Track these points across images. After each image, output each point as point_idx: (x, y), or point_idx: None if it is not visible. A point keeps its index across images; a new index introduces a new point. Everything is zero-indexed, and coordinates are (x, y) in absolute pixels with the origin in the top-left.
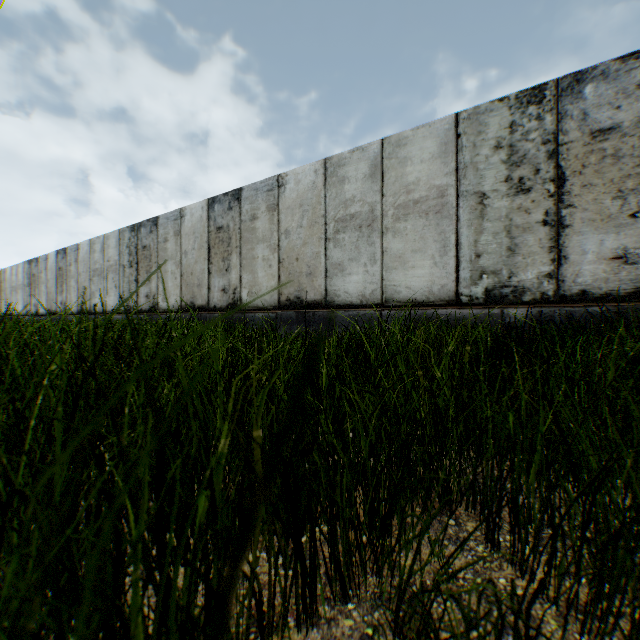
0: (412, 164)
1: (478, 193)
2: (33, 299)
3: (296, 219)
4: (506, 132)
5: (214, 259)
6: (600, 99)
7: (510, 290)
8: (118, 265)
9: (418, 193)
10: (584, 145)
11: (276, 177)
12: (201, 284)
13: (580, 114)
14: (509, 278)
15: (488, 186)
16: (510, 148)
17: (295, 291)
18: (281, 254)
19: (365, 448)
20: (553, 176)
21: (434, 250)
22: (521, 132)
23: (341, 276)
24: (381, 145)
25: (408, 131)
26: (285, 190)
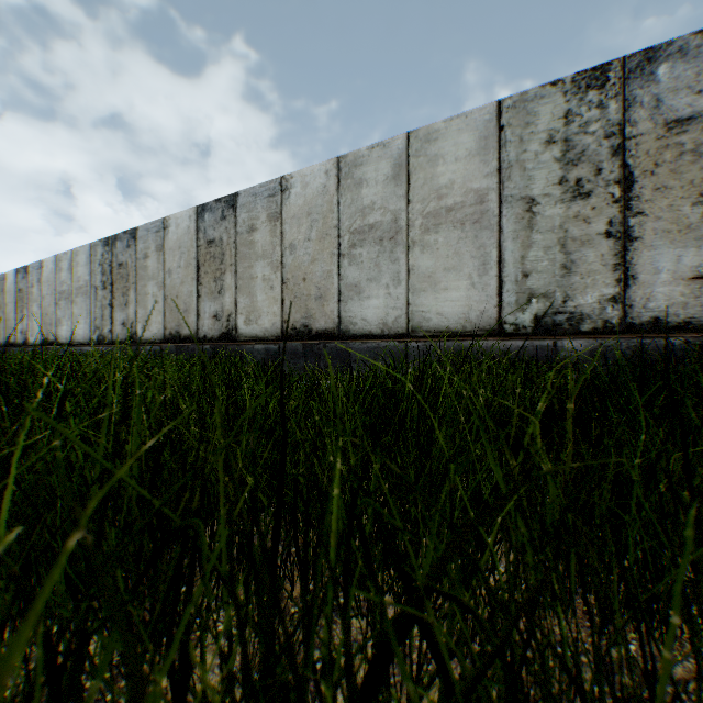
0: (444, 163)
1: (526, 198)
2: None
3: (303, 230)
4: (560, 123)
5: (204, 279)
6: (677, 82)
7: (565, 317)
8: (89, 286)
9: (452, 198)
10: (657, 139)
11: (279, 180)
12: (188, 309)
13: (652, 101)
14: (564, 302)
15: (538, 190)
16: (565, 143)
17: (302, 318)
18: (285, 273)
19: None
20: (618, 177)
21: (471, 268)
22: (579, 123)
23: (358, 300)
24: (407, 140)
25: (440, 123)
26: (290, 195)
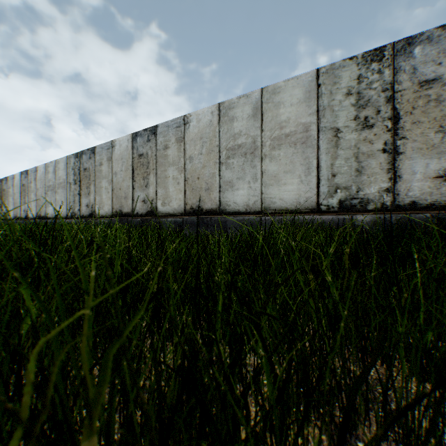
0: (284, 107)
1: (334, 128)
2: (4, 208)
3: (197, 148)
4: (355, 83)
5: (137, 178)
6: (426, 57)
7: (358, 201)
8: (66, 182)
9: (289, 129)
10: (414, 92)
11: (183, 117)
12: (127, 196)
13: (411, 69)
14: (357, 192)
15: (341, 123)
16: (358, 95)
17: (197, 202)
18: (186, 174)
19: (273, 396)
20: (390, 115)
21: (301, 171)
22: (366, 83)
23: (231, 191)
24: (261, 93)
25: (281, 82)
26: (189, 127)
